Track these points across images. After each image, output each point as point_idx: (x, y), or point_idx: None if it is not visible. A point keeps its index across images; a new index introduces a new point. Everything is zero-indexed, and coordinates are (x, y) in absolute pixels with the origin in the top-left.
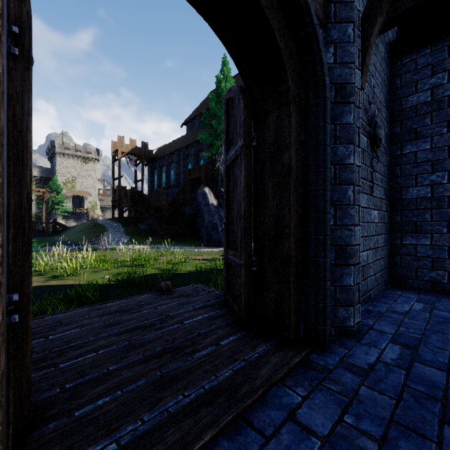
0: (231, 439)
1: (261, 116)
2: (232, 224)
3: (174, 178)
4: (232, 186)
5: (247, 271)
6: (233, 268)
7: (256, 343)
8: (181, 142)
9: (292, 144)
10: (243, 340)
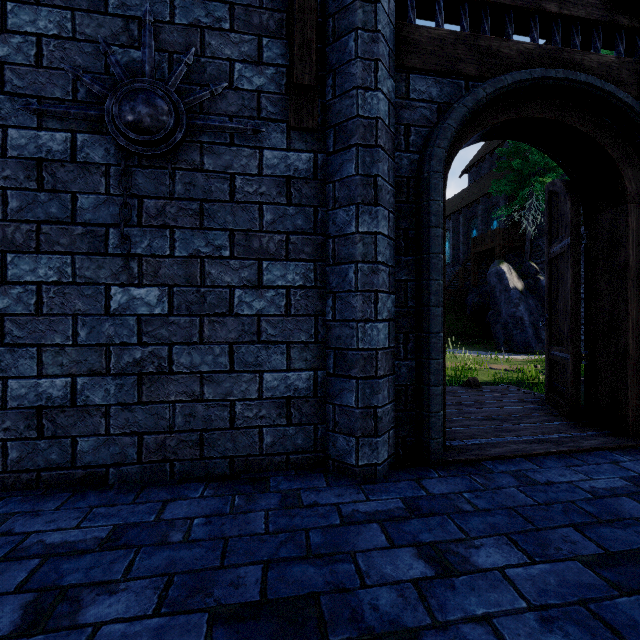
0: (558, 458)
1: (592, 214)
2: (556, 319)
3: (450, 253)
4: (556, 281)
5: (574, 365)
6: (558, 364)
7: (584, 429)
8: (459, 200)
9: (630, 242)
10: (570, 425)
